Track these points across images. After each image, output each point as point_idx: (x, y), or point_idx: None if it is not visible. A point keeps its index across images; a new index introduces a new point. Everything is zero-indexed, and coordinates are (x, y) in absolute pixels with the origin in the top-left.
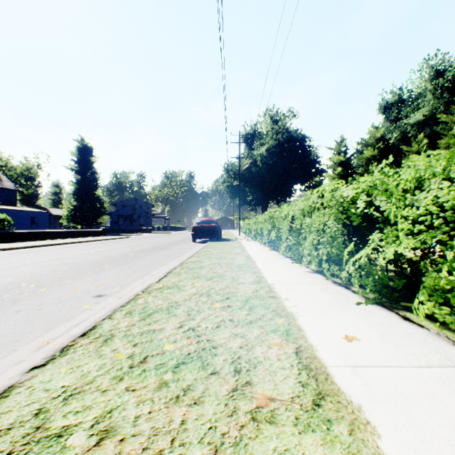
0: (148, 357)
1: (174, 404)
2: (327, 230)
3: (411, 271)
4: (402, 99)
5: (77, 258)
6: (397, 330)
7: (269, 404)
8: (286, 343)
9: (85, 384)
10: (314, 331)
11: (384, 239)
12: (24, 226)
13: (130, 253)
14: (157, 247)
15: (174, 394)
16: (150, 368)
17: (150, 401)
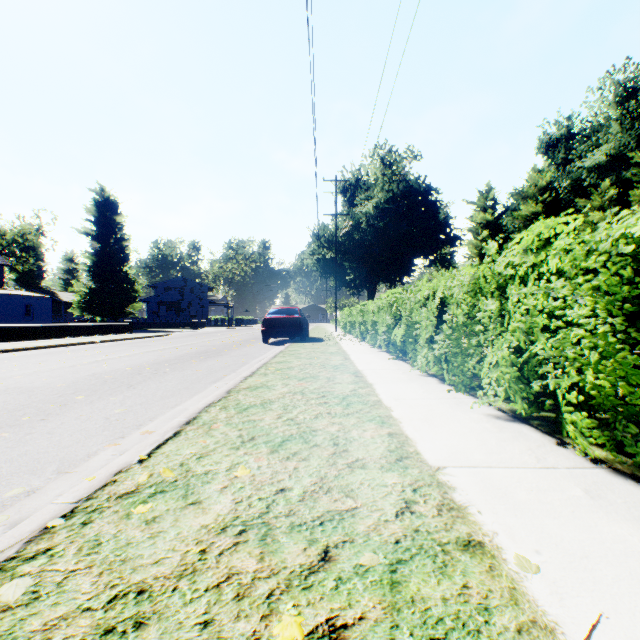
0: None
1: None
2: (573, 328)
3: None
4: (573, 133)
5: (43, 376)
6: None
7: None
8: None
9: None
10: None
11: None
12: (13, 318)
13: (148, 365)
14: (202, 353)
15: None
16: None
17: None
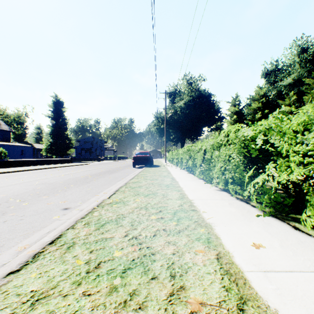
0: (101, 263)
1: (122, 309)
2: (232, 160)
3: (296, 191)
4: (278, 68)
5: (51, 179)
6: (292, 239)
7: (202, 310)
8: (208, 250)
9: (50, 289)
10: (228, 239)
11: (278, 168)
12: (16, 156)
13: (89, 175)
14: (108, 171)
15: (122, 298)
16: (102, 273)
17: (102, 306)
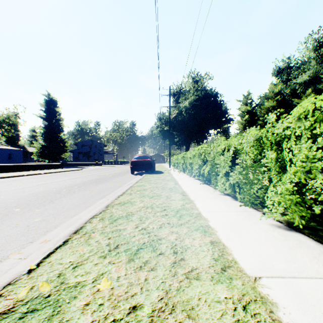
0: None
1: None
2: None
3: None
4: (291, 66)
5: (2, 195)
6: None
7: None
8: None
9: None
10: None
11: None
12: (2, 160)
13: (66, 187)
14: (97, 180)
15: None
16: None
17: None
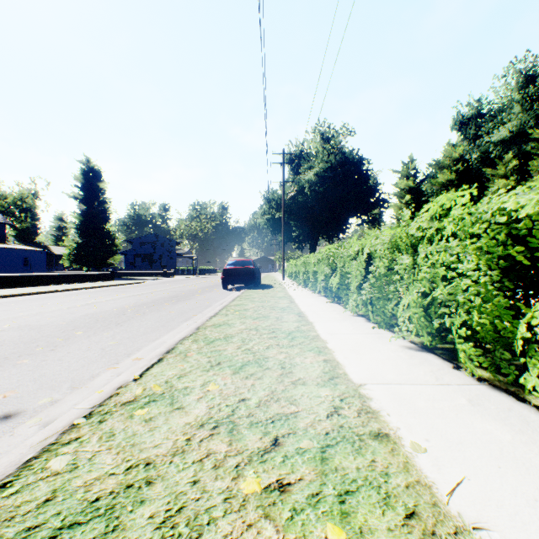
0: None
1: None
2: (463, 279)
3: None
4: (482, 113)
5: (46, 316)
6: None
7: None
8: None
9: None
10: None
11: None
12: (14, 268)
13: (130, 307)
14: (173, 297)
15: None
16: None
17: None
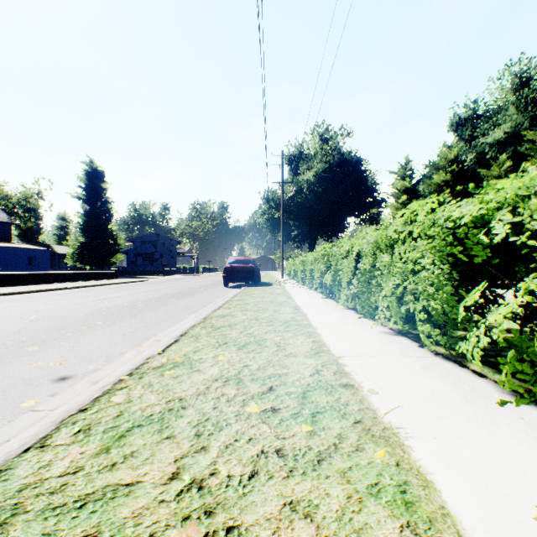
0: None
1: None
2: (424, 272)
3: None
4: (478, 114)
5: (65, 310)
6: None
7: None
8: None
9: None
10: (460, 491)
11: None
12: (19, 267)
13: (140, 302)
14: (178, 294)
15: None
16: None
17: None
